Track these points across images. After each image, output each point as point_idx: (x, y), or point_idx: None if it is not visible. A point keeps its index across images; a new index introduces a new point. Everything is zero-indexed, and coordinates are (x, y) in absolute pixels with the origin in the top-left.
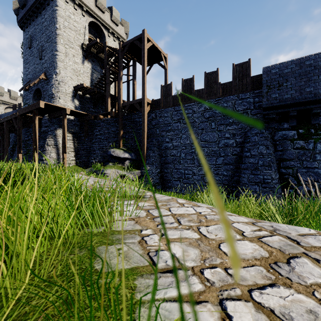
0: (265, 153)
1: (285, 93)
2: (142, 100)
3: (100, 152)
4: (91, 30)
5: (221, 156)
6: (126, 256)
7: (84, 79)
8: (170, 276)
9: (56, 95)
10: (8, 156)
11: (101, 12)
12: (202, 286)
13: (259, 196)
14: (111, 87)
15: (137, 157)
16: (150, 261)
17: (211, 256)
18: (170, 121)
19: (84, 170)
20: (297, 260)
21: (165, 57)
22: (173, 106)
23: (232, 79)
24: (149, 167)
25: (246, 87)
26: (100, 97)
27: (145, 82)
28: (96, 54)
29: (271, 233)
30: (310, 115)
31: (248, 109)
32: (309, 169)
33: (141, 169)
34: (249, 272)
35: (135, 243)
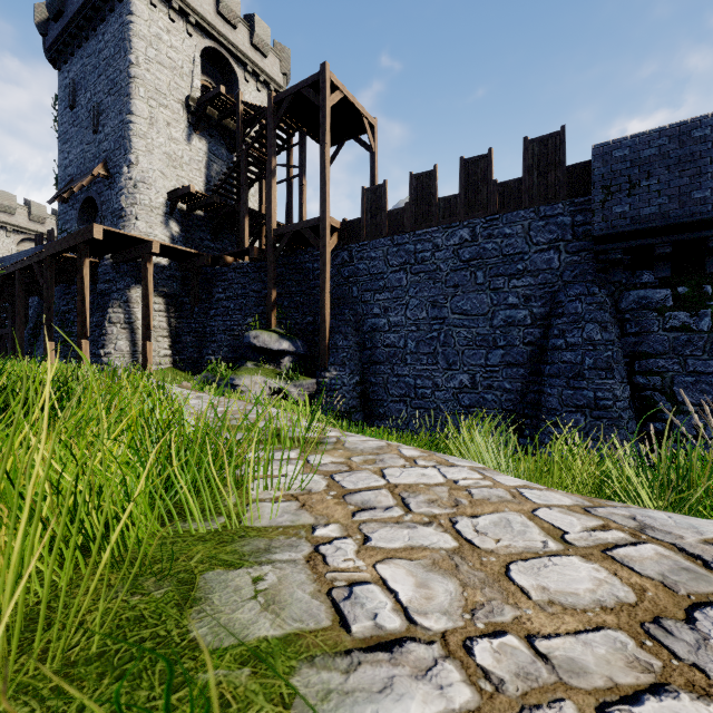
0: (599, 341)
1: (645, 202)
2: (321, 222)
3: (226, 338)
4: (206, 68)
5: (498, 346)
6: (274, 599)
7: (191, 176)
8: (385, 660)
9: (129, 211)
10: (25, 347)
11: (229, 26)
12: (471, 692)
13: (586, 438)
14: (252, 194)
15: (309, 349)
16: (333, 614)
17: (489, 598)
18: (384, 269)
19: (190, 379)
20: (711, 612)
21: (371, 126)
22: (389, 235)
23: (524, 174)
24: (336, 371)
25: (554, 191)
26: (226, 216)
27: (326, 181)
28: (218, 120)
29: (635, 538)
30: (703, 253)
31: (559, 241)
32: (700, 376)
33: (317, 377)
34: (592, 648)
35: (297, 562)
